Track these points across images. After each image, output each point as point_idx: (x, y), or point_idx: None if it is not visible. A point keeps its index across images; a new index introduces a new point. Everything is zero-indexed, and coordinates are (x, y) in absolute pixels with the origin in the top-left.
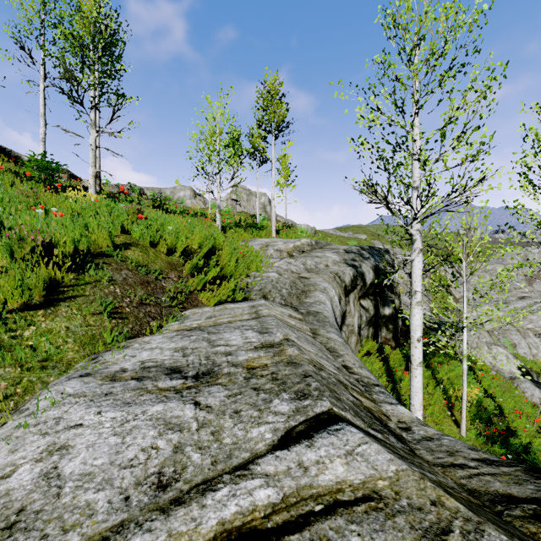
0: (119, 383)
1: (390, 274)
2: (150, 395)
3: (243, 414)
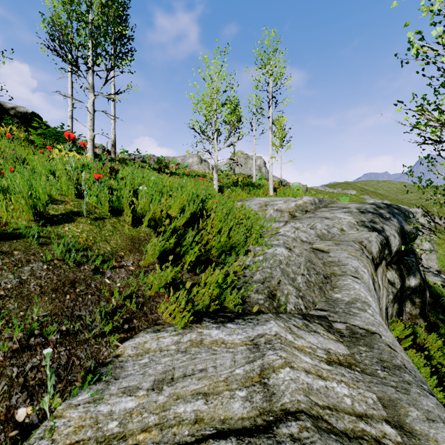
0: None
1: (415, 237)
2: None
3: None
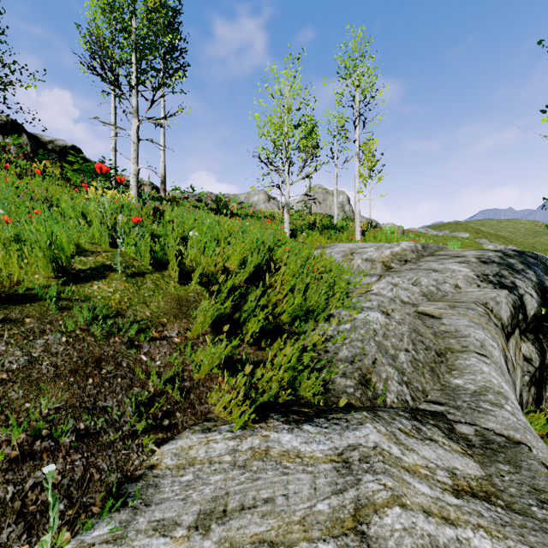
0: None
1: None
2: None
3: None
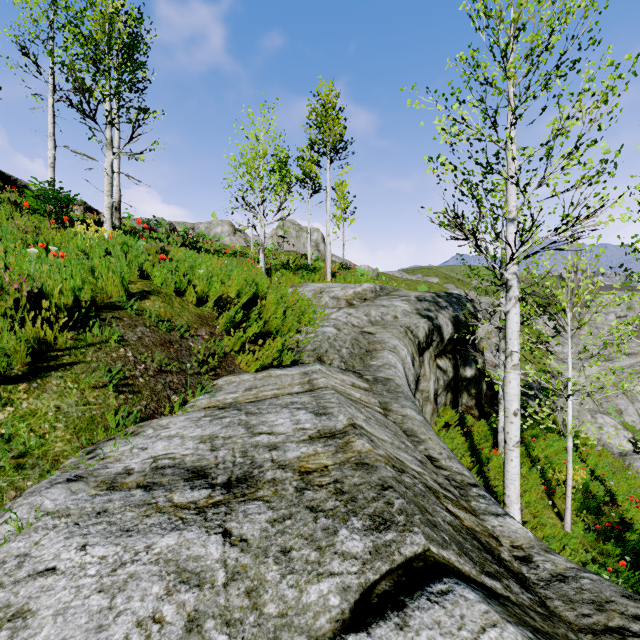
0: (119, 493)
1: (472, 327)
2: (159, 516)
3: (294, 556)
